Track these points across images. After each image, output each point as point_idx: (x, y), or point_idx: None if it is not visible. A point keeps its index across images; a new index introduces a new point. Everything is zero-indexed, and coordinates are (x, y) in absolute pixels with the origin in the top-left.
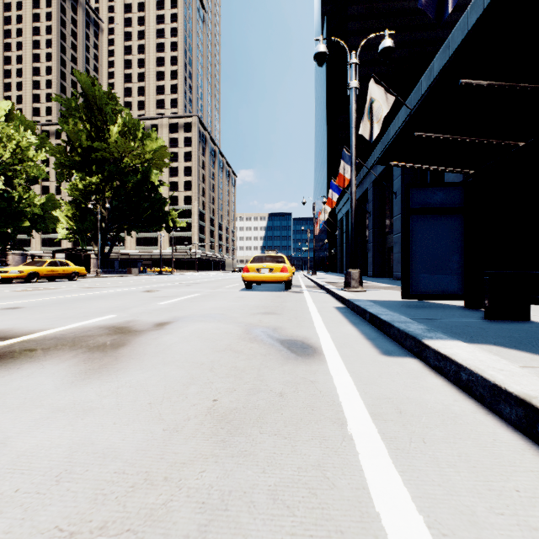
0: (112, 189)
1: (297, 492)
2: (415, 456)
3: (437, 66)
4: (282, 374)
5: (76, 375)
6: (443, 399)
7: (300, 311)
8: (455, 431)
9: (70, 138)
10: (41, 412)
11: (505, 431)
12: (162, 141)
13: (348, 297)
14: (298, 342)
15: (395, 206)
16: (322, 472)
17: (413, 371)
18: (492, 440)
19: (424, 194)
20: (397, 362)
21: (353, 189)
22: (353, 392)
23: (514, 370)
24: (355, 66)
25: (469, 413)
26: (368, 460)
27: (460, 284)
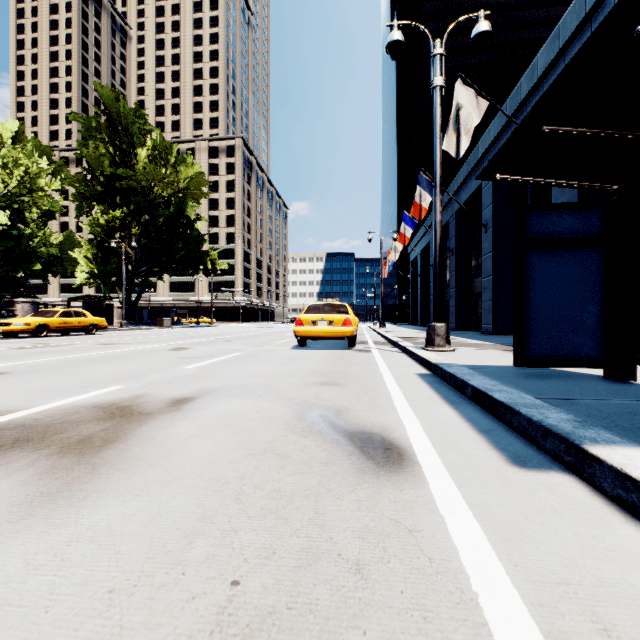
0: (140, 225)
1: None
2: None
3: (542, 63)
4: (356, 510)
5: (13, 507)
6: None
7: (371, 380)
8: None
9: (90, 164)
10: None
11: None
12: (198, 166)
13: (434, 361)
14: (375, 437)
15: (485, 242)
16: None
17: (579, 506)
18: None
19: (547, 219)
20: (544, 483)
21: (437, 217)
22: (492, 564)
23: None
24: (440, 59)
25: None
26: None
27: (598, 345)
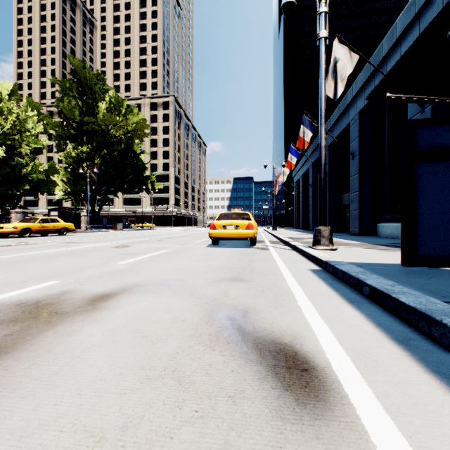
0: (100, 157)
1: None
2: None
3: (400, 26)
4: None
5: None
6: None
7: (272, 275)
8: None
9: (66, 114)
10: None
11: None
12: (142, 114)
13: (324, 258)
14: (286, 349)
15: (352, 167)
16: None
17: None
18: None
19: (435, 132)
20: None
21: (322, 142)
22: None
23: None
24: (325, 16)
25: None
26: None
27: None
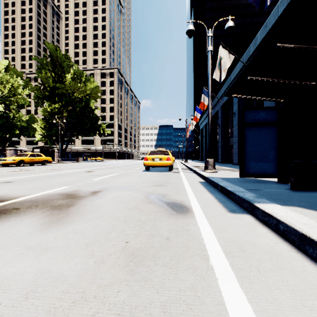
0: (67, 111)
1: (179, 307)
2: (254, 281)
3: (259, 38)
4: (168, 225)
5: (42, 225)
6: (269, 242)
7: (178, 184)
8: (278, 264)
9: (42, 81)
10: (19, 249)
11: (310, 264)
12: (96, 83)
13: (207, 176)
14: (177, 204)
15: (234, 121)
16: (194, 292)
17: (248, 223)
18: (302, 271)
19: (253, 114)
20: (239, 217)
21: (209, 111)
22: (212, 237)
23: (314, 224)
24: (211, 38)
25: (286, 252)
26: (224, 284)
27: (275, 168)
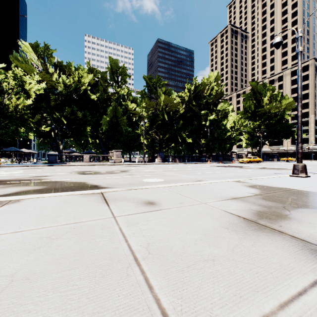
0: (264, 125)
1: None
2: None
3: None
4: None
5: None
6: None
7: None
8: None
9: (245, 107)
10: None
11: None
12: (291, 98)
13: None
14: None
15: None
16: None
17: None
18: None
19: None
20: None
21: None
22: None
23: None
24: None
25: None
26: None
27: None
